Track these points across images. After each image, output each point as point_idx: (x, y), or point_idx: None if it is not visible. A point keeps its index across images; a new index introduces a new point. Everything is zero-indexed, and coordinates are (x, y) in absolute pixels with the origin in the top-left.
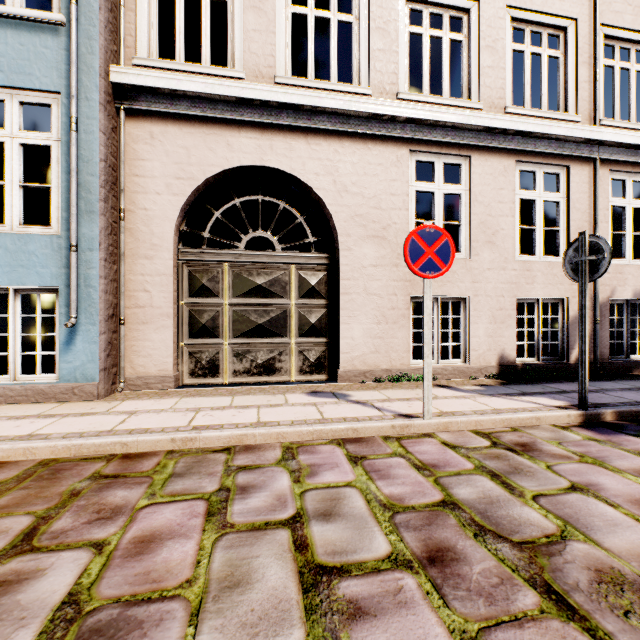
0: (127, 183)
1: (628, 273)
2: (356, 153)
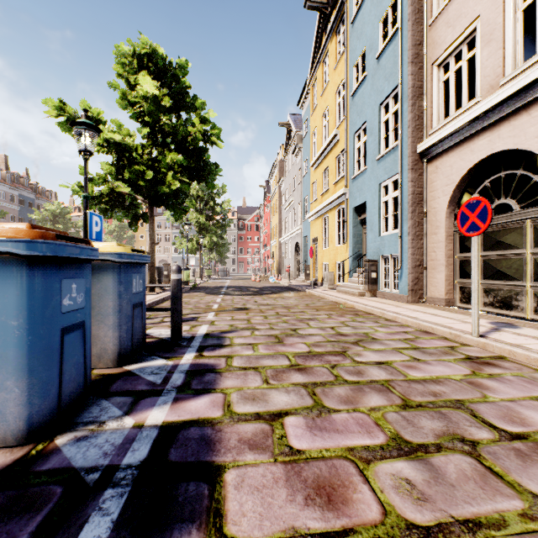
0: (427, 197)
1: None
2: None
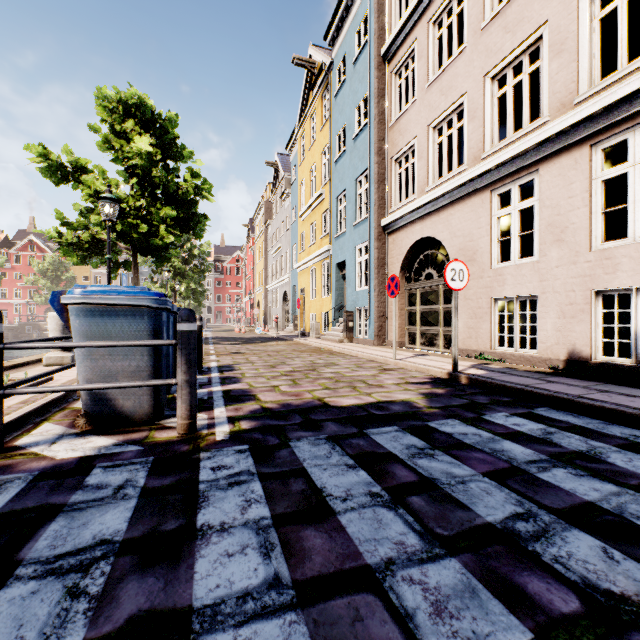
0: (388, 262)
1: None
2: (459, 210)
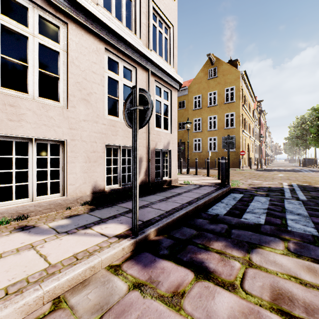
0: None
1: (162, 136)
2: None
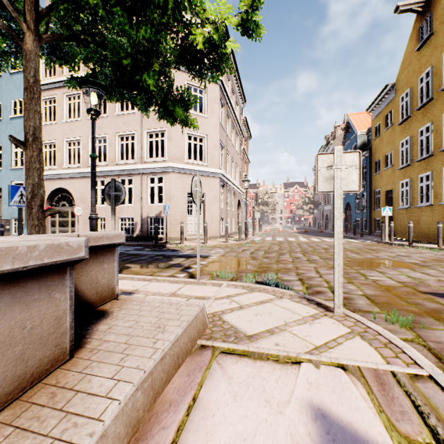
0: None
1: (154, 208)
2: (79, 181)
